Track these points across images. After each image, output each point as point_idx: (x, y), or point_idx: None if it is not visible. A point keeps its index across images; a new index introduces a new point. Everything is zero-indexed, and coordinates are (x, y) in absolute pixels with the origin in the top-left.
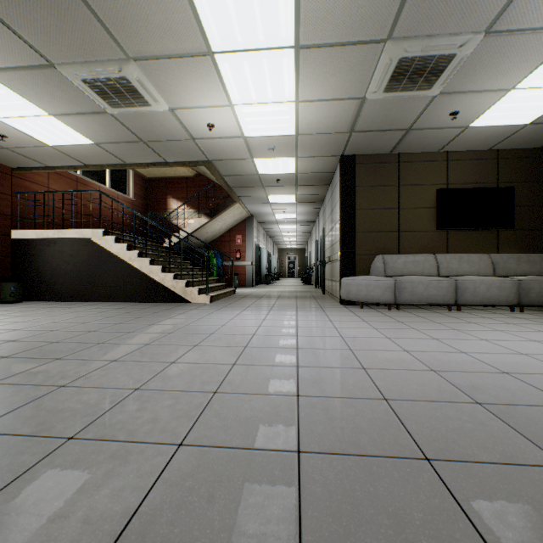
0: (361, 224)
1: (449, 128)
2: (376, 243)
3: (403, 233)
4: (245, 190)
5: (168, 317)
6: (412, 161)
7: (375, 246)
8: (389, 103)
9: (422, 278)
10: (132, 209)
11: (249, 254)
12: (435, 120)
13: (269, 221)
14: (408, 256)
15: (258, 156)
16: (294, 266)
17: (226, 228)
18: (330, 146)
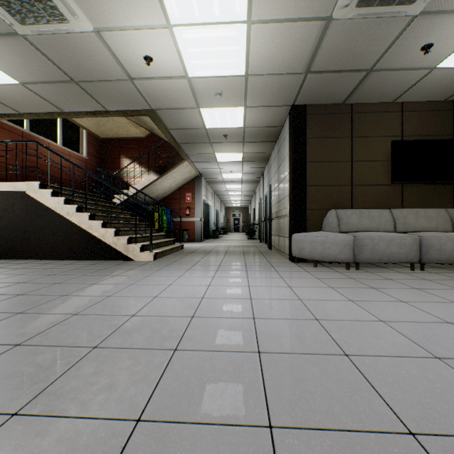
0: (313, 177)
1: (413, 70)
2: (328, 198)
3: (356, 187)
4: (193, 147)
5: (93, 282)
6: (366, 112)
7: (327, 200)
8: (357, 27)
9: (383, 235)
10: (86, 167)
11: (198, 211)
12: (403, 56)
13: (217, 181)
14: (362, 211)
15: (204, 105)
16: (239, 222)
17: (176, 186)
18: (282, 92)
